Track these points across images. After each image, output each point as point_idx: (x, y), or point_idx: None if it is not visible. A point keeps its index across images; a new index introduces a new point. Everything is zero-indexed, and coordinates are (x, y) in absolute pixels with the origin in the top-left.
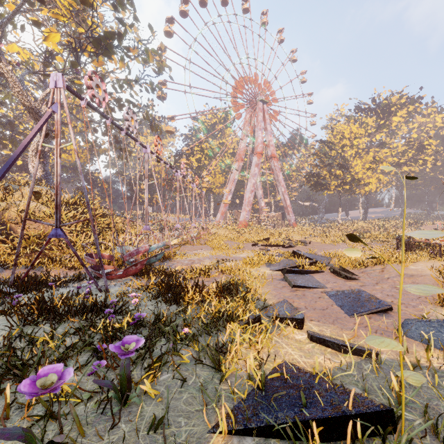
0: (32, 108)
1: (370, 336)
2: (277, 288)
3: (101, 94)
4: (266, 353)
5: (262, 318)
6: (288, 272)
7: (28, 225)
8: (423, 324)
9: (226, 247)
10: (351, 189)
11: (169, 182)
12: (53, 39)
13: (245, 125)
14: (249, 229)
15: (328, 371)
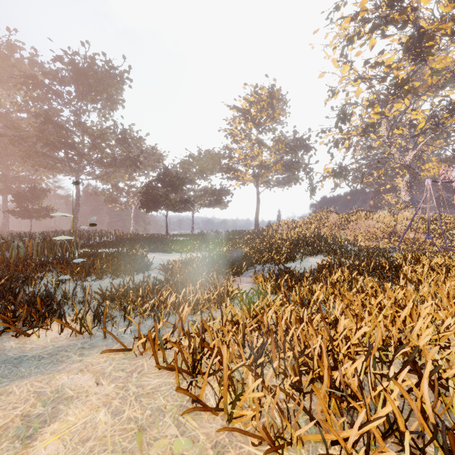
0: (405, 165)
1: None
2: None
3: (449, 173)
4: None
5: None
6: None
7: (407, 233)
8: None
9: None
10: None
11: None
12: (420, 126)
13: None
14: None
15: None
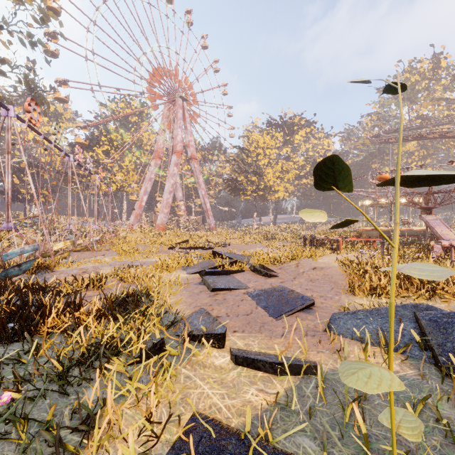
0: None
1: (346, 366)
2: (193, 295)
3: None
4: (167, 405)
5: (169, 339)
6: (208, 274)
7: None
8: (350, 317)
9: (136, 251)
10: (264, 196)
11: (65, 175)
12: None
13: (164, 121)
14: (167, 233)
15: (266, 424)
